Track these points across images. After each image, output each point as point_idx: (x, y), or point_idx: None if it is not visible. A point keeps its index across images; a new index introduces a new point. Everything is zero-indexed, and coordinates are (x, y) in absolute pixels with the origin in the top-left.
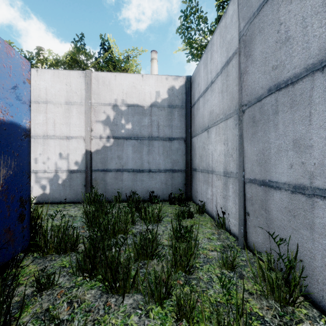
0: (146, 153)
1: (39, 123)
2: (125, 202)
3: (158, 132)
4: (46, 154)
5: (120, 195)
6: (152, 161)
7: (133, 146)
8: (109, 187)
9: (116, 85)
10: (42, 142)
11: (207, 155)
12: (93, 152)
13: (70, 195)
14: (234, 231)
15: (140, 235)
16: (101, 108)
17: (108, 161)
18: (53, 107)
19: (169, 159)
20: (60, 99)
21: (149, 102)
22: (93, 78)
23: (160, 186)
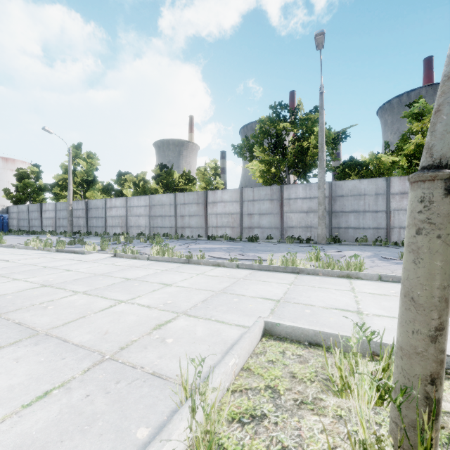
0: None
1: None
2: None
3: None
4: None
5: None
6: None
7: None
8: None
9: None
10: None
11: (13, 223)
12: None
13: None
14: None
15: None
16: None
17: None
18: None
19: None
20: None
21: None
22: None
23: None
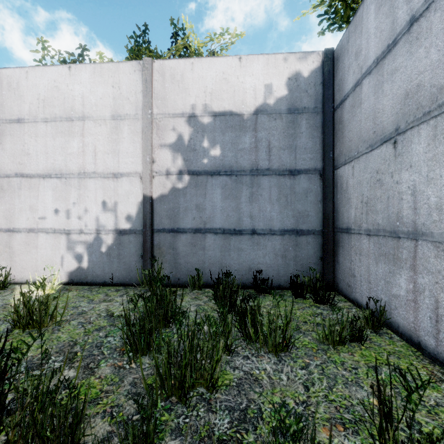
0: (248, 200)
1: (72, 153)
2: (208, 288)
3: (269, 161)
4: (83, 203)
5: (201, 276)
6: (257, 215)
7: (224, 188)
8: (182, 260)
9: (193, 80)
10: (76, 184)
11: (392, 196)
12: (156, 198)
13: (119, 272)
14: None
15: None
16: (169, 122)
17: (180, 215)
18: (93, 125)
19: (291, 210)
20: (104, 112)
21: (252, 106)
22: (155, 72)
23: (272, 260)
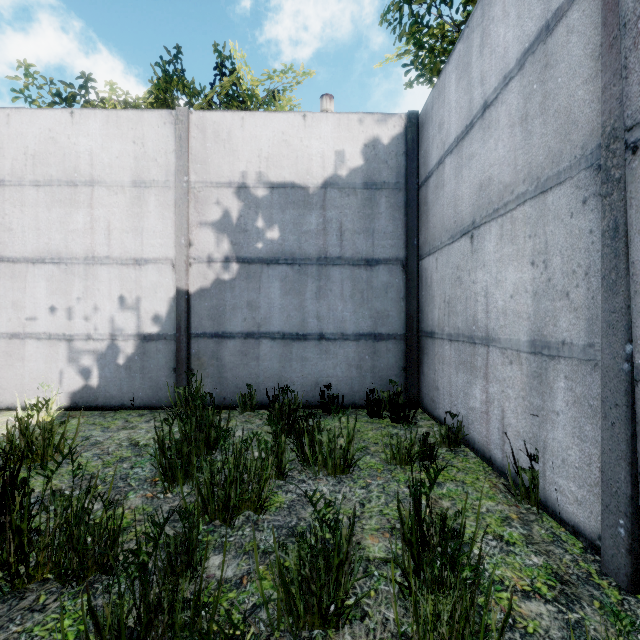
0: (314, 296)
1: (76, 230)
2: (264, 409)
3: (341, 247)
4: (91, 298)
5: (254, 394)
6: (326, 315)
7: (283, 281)
8: (229, 373)
9: (244, 141)
10: (82, 273)
11: (470, 297)
12: (194, 293)
13: (143, 391)
14: (577, 519)
15: (300, 545)
16: (211, 193)
17: (226, 315)
18: (106, 193)
19: (367, 309)
20: (122, 176)
21: (320, 177)
22: (193, 126)
23: (345, 372)
